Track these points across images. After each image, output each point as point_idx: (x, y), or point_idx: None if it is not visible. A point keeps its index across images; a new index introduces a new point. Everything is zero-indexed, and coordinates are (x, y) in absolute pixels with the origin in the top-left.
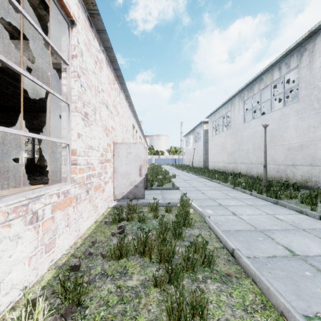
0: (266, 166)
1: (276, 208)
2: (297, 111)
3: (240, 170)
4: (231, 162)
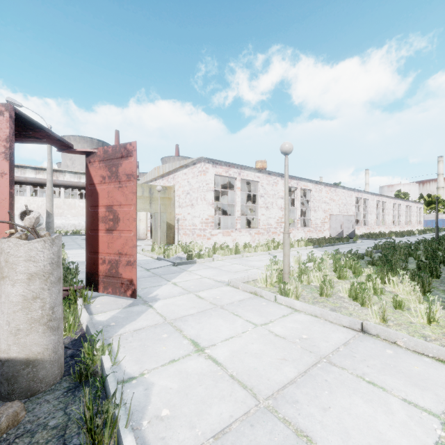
0: (436, 226)
1: None
2: None
3: None
4: None
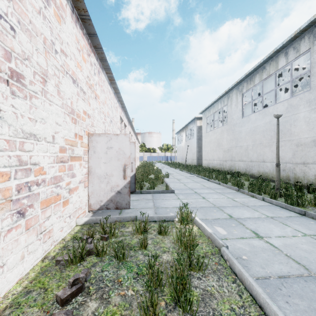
0: (279, 164)
1: (309, 223)
2: (309, 101)
3: (238, 168)
4: (228, 160)
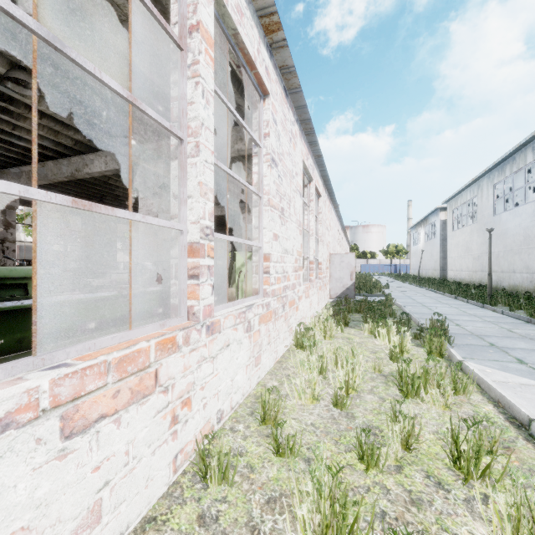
0: (490, 273)
1: (476, 309)
2: None
3: None
4: (478, 270)
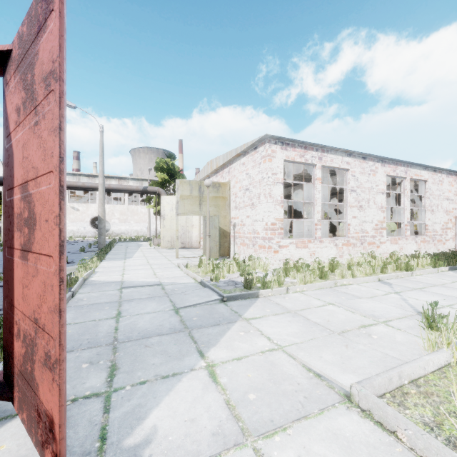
0: None
1: None
2: None
3: None
4: None
